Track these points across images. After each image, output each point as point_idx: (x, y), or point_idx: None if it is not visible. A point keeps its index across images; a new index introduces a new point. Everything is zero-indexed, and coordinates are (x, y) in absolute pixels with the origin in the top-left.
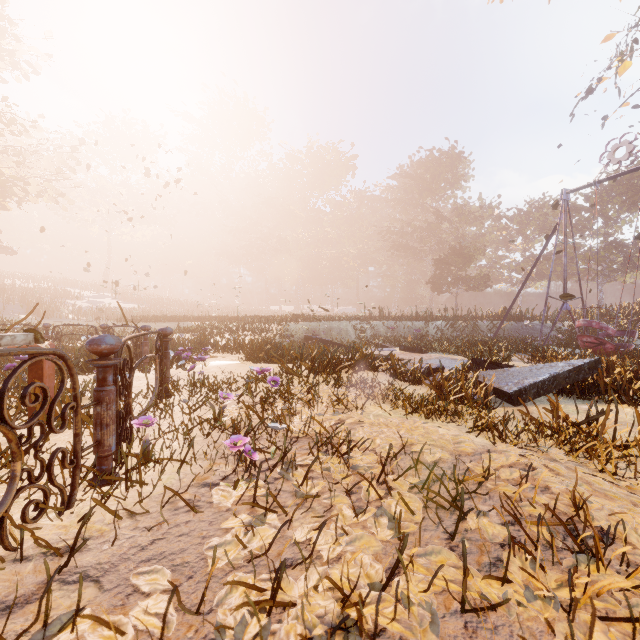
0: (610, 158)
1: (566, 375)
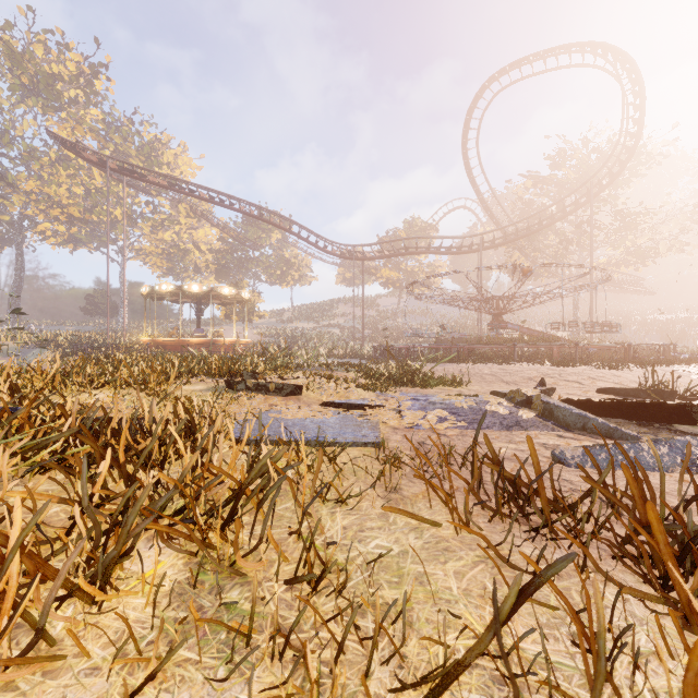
0: None
1: None
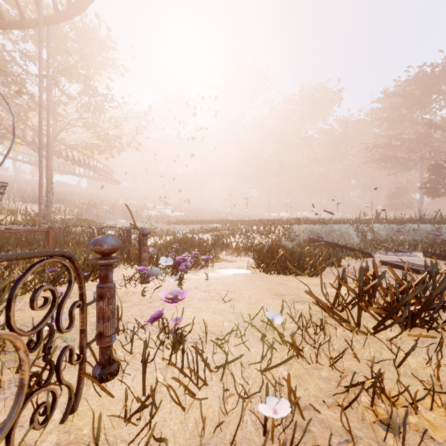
0: None
1: None
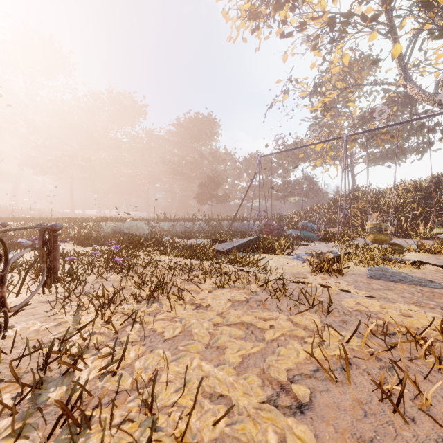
0: (276, 143)
1: (246, 243)
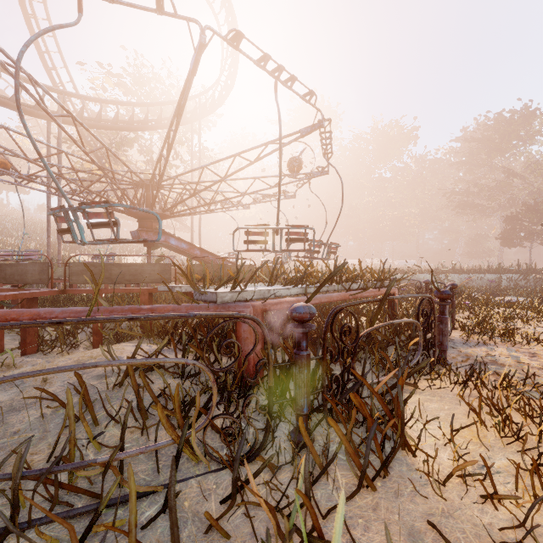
0: None
1: None
